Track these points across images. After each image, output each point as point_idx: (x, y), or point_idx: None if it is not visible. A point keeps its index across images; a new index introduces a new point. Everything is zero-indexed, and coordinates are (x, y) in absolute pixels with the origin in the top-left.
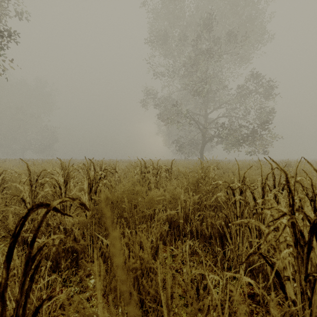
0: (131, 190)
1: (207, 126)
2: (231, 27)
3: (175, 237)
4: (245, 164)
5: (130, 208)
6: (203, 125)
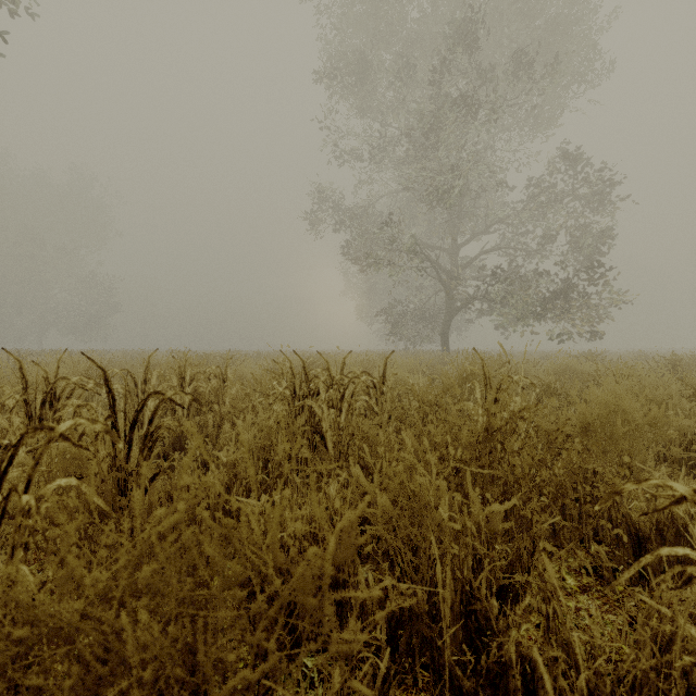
0: (191, 542)
1: (457, 273)
2: (513, 45)
3: (415, 676)
4: (570, 365)
5: (185, 639)
6: (449, 271)
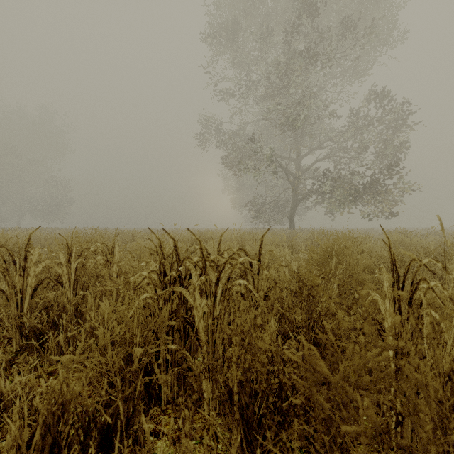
0: None
1: (300, 176)
2: (340, 17)
3: None
4: (400, 239)
5: None
6: (295, 174)
